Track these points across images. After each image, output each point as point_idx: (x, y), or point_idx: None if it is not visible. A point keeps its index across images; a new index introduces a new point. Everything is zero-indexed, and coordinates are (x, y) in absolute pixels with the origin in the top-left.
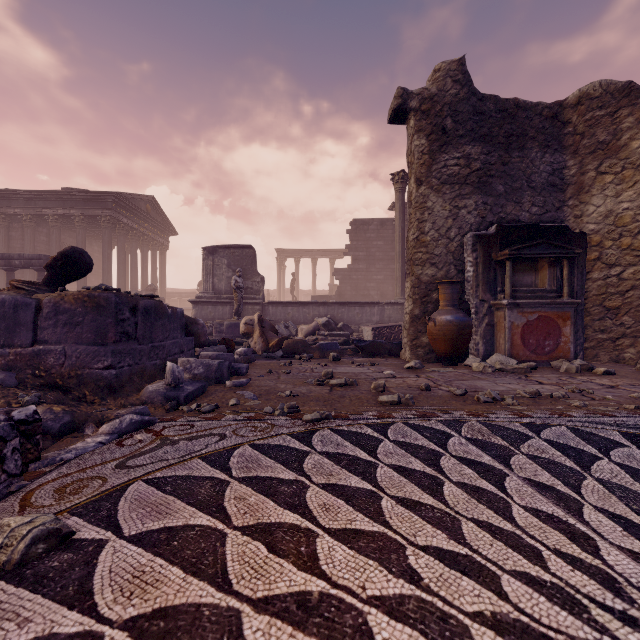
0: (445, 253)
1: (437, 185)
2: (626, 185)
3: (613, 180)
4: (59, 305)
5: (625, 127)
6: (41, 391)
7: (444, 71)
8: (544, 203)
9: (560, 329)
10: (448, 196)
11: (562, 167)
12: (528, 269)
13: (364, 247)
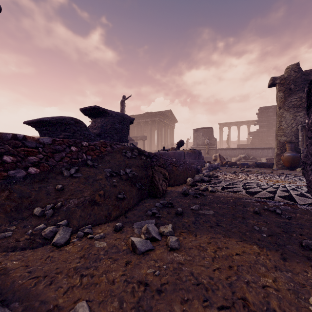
0: (290, 132)
1: (287, 108)
2: None
3: None
4: (188, 152)
5: None
6: None
7: (290, 68)
8: None
9: None
10: (292, 112)
11: None
12: None
13: (266, 120)
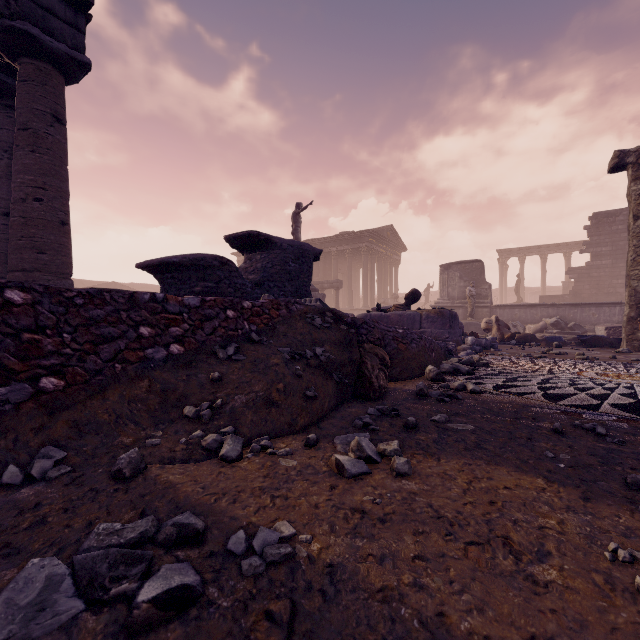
0: None
1: None
2: None
3: None
4: (428, 315)
5: None
6: None
7: None
8: None
9: None
10: None
11: None
12: None
13: (608, 241)
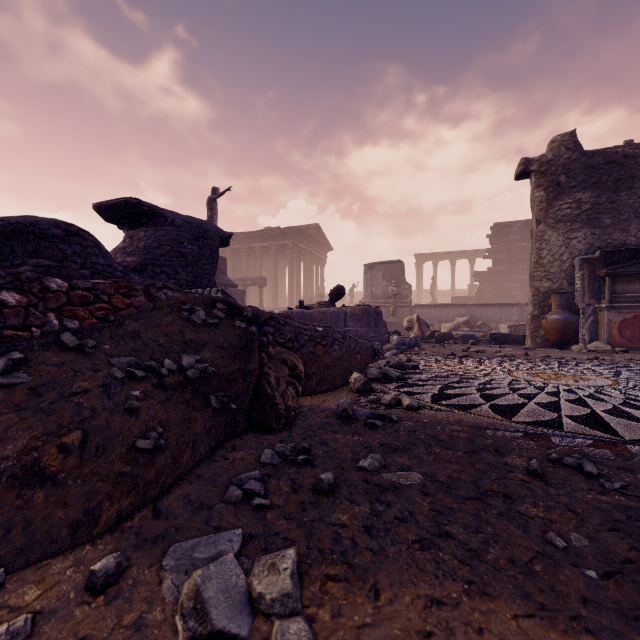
0: (559, 271)
1: (552, 223)
2: None
3: None
4: (353, 312)
5: None
6: None
7: (558, 142)
8: None
9: None
10: (561, 231)
11: None
12: (632, 280)
13: (505, 249)
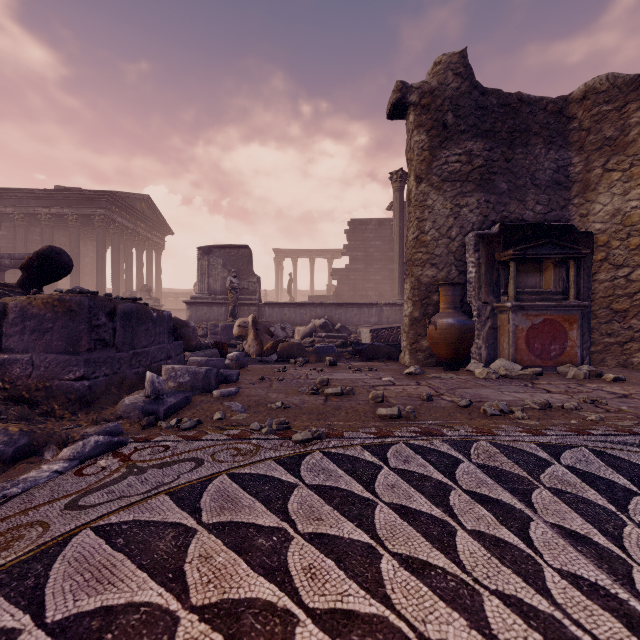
0: (446, 253)
1: (438, 182)
2: (634, 183)
3: (621, 177)
4: (26, 310)
5: (633, 122)
6: (4, 405)
7: (445, 64)
8: (549, 201)
9: (566, 333)
10: (449, 194)
11: (567, 164)
12: (532, 270)
13: (362, 247)
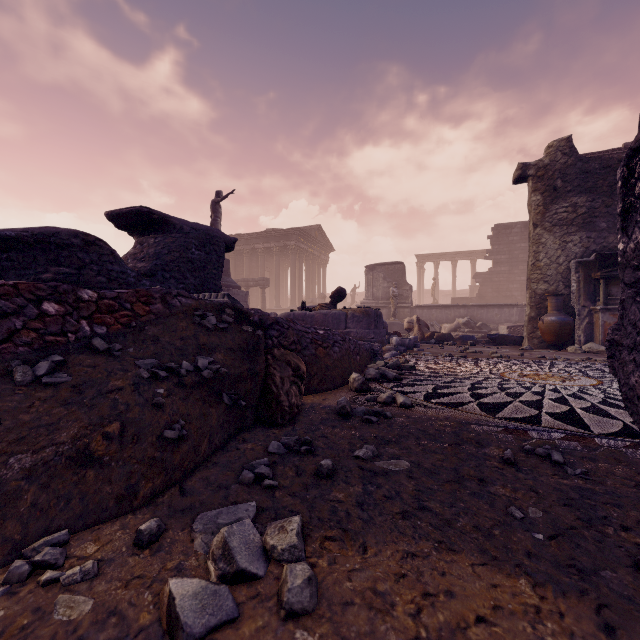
0: (555, 274)
1: (549, 227)
2: None
3: None
4: (354, 314)
5: None
6: None
7: (555, 147)
8: None
9: None
10: (558, 234)
11: None
12: None
13: (506, 250)
